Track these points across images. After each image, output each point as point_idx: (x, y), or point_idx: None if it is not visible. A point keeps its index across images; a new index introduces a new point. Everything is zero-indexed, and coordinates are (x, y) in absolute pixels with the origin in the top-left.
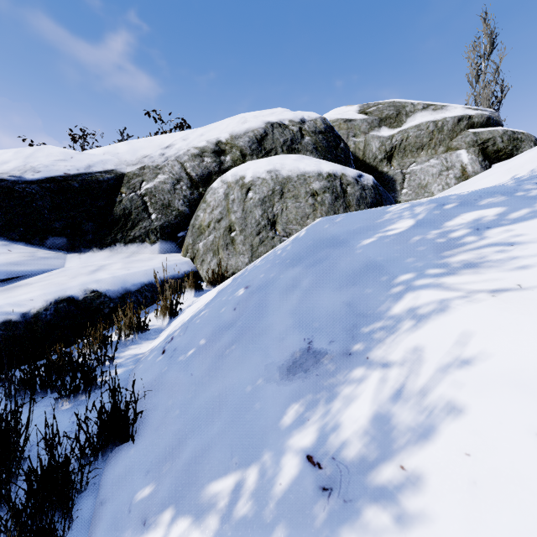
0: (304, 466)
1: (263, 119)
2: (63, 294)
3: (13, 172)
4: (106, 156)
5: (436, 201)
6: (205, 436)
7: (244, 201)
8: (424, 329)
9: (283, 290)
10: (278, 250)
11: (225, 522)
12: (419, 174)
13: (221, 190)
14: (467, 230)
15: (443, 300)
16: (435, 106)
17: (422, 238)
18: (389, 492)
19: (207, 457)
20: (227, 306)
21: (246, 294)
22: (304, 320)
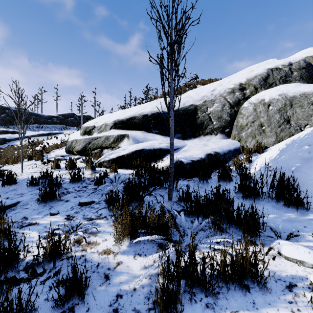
0: None
1: (264, 67)
2: (207, 152)
3: (160, 110)
4: (188, 98)
5: None
6: None
7: (267, 111)
8: None
9: None
10: None
11: None
12: None
13: (250, 107)
14: None
15: None
16: None
17: None
18: None
19: None
20: (301, 152)
21: (311, 147)
22: None
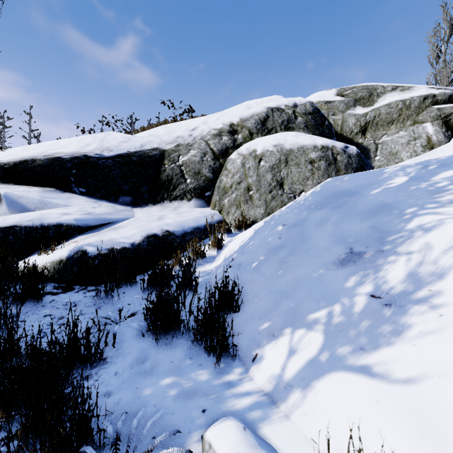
0: (370, 299)
1: (264, 105)
2: (150, 232)
3: (95, 151)
4: (151, 138)
5: (421, 164)
6: (294, 298)
7: (258, 168)
8: (430, 234)
9: (316, 224)
10: (300, 201)
11: (329, 326)
12: (390, 143)
13: (238, 160)
14: (449, 182)
15: (440, 220)
16: (402, 88)
17: (417, 188)
18: (425, 299)
19: (301, 306)
20: (272, 237)
21: (285, 229)
22: (341, 238)
